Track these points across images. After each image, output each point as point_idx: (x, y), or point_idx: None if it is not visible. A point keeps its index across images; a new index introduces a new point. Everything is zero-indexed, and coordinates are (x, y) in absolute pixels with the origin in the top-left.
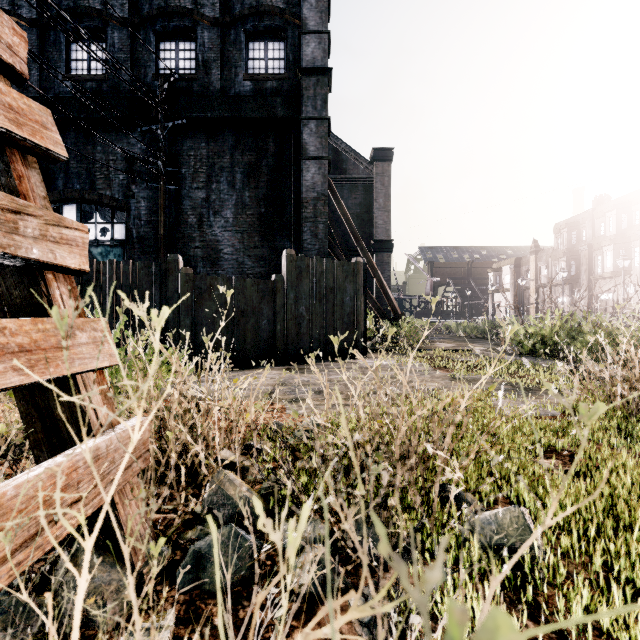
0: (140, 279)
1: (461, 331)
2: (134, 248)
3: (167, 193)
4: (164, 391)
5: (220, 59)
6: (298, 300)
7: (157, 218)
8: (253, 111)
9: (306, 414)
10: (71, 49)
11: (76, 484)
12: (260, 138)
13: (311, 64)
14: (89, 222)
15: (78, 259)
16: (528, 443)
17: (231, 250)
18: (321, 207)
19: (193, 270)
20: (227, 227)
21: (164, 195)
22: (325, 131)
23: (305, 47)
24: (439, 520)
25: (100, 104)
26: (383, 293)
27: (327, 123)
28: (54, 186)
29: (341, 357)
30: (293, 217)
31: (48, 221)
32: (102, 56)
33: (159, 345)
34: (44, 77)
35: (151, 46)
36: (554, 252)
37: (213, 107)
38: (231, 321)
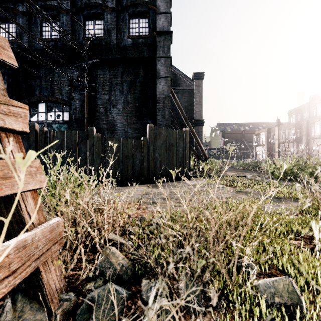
0: (74, 139)
1: (239, 166)
2: (73, 124)
3: (89, 96)
4: (77, 200)
5: (116, 28)
6: (155, 150)
7: (84, 109)
8: (132, 54)
9: (156, 215)
10: (42, 26)
11: (8, 265)
12: (136, 68)
13: (162, 29)
14: (51, 112)
15: (21, 125)
16: (284, 231)
17: (121, 125)
18: (167, 102)
19: (102, 135)
20: (119, 113)
21: (88, 97)
22: (169, 63)
23: (158, 21)
24: (237, 283)
25: (56, 53)
26: (199, 146)
27: (170, 59)
28: (34, 94)
29: (177, 179)
30: (152, 108)
31: (0, 101)
32: (57, 29)
33: (76, 174)
34: (29, 40)
35: (81, 23)
36: (288, 125)
37: (112, 53)
38: (120, 161)
